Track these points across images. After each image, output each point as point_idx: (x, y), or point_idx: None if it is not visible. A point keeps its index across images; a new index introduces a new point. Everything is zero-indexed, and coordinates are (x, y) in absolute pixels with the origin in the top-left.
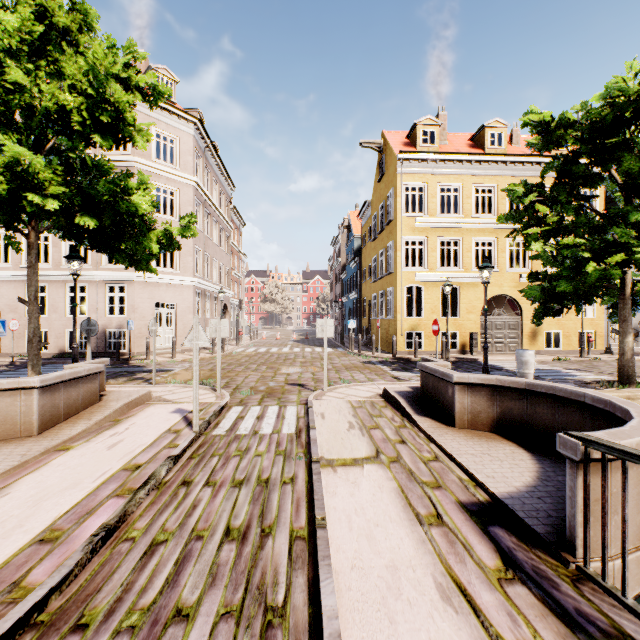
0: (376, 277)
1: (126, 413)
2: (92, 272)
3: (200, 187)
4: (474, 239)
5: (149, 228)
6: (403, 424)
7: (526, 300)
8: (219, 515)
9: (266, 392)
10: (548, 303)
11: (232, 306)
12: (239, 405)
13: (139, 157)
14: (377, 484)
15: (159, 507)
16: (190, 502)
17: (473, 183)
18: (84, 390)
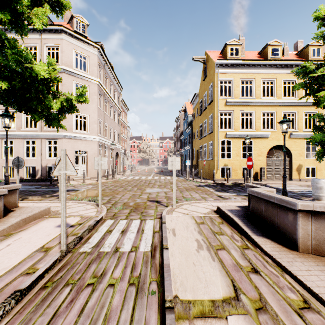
0: (201, 136)
1: (22, 227)
2: (38, 132)
3: (101, 85)
4: (262, 112)
5: (55, 96)
6: (244, 244)
7: (294, 148)
8: None
9: (133, 207)
10: None
11: (121, 153)
12: (111, 218)
13: (65, 66)
14: None
15: None
16: None
17: (261, 78)
18: None
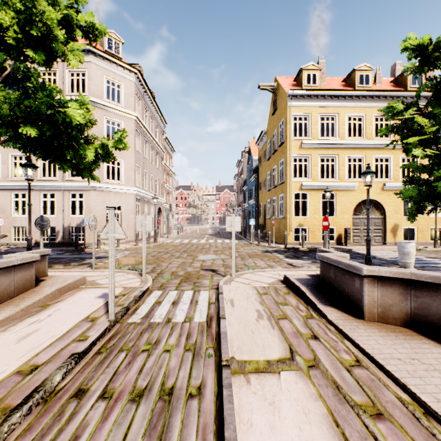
0: (270, 187)
1: (57, 297)
2: (59, 183)
3: (140, 121)
4: (347, 156)
5: (89, 141)
6: (309, 314)
7: (388, 203)
8: None
9: (184, 277)
10: (422, 203)
11: (165, 209)
12: (159, 289)
13: (93, 97)
14: (301, 407)
15: (31, 439)
16: (72, 429)
17: (346, 113)
18: (18, 277)
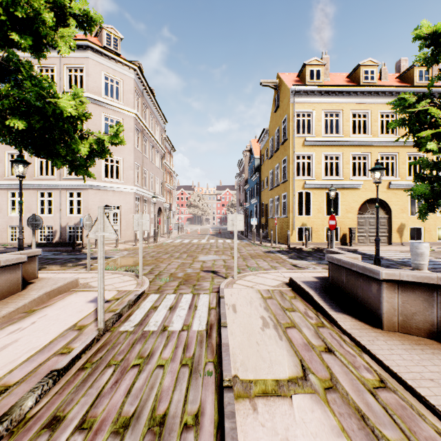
0: (272, 186)
1: (45, 302)
2: (56, 181)
3: (139, 118)
4: (352, 154)
5: (83, 136)
6: (320, 321)
7: (394, 202)
8: None
9: (183, 279)
10: (434, 201)
11: (165, 209)
12: (156, 293)
13: (92, 94)
14: None
15: None
16: None
17: (351, 109)
18: (1, 280)
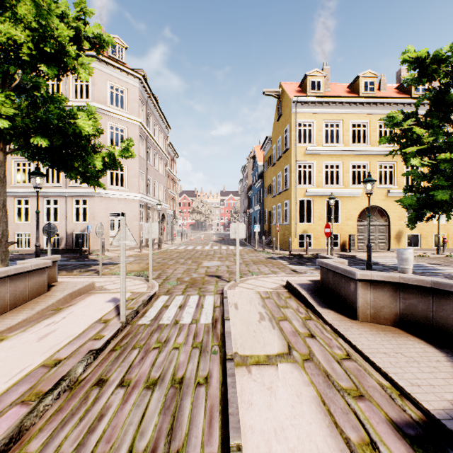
0: (275, 193)
1: (69, 302)
2: (62, 189)
3: (143, 126)
4: (351, 163)
5: (96, 150)
6: (308, 315)
7: (392, 210)
8: (124, 431)
9: (189, 282)
10: (421, 210)
11: (168, 215)
12: (166, 294)
13: (97, 103)
14: (294, 391)
15: (64, 417)
16: (98, 410)
17: (351, 120)
18: (32, 282)
